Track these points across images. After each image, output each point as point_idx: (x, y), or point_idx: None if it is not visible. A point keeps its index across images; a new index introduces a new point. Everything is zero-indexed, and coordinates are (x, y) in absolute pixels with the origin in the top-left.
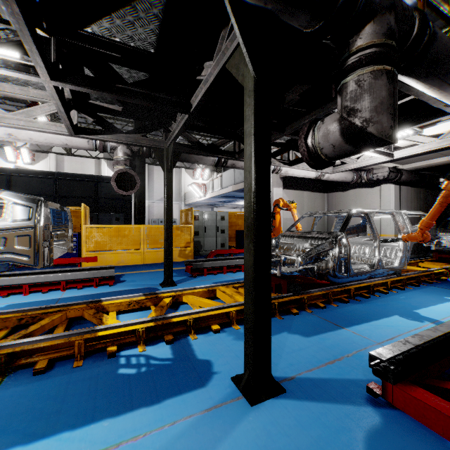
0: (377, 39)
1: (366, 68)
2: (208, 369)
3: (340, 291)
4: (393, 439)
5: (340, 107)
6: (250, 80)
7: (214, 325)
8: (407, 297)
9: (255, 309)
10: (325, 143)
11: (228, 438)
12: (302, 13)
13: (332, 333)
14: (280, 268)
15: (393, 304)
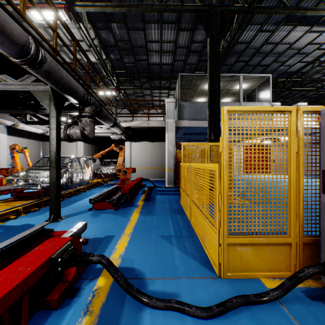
0: (91, 112)
1: (88, 118)
2: (29, 225)
3: (67, 193)
4: (96, 213)
5: (80, 126)
6: (54, 112)
7: (11, 216)
8: (92, 191)
9: (57, 191)
10: (74, 135)
11: (57, 227)
12: (74, 100)
13: (72, 205)
14: (40, 185)
15: (88, 194)
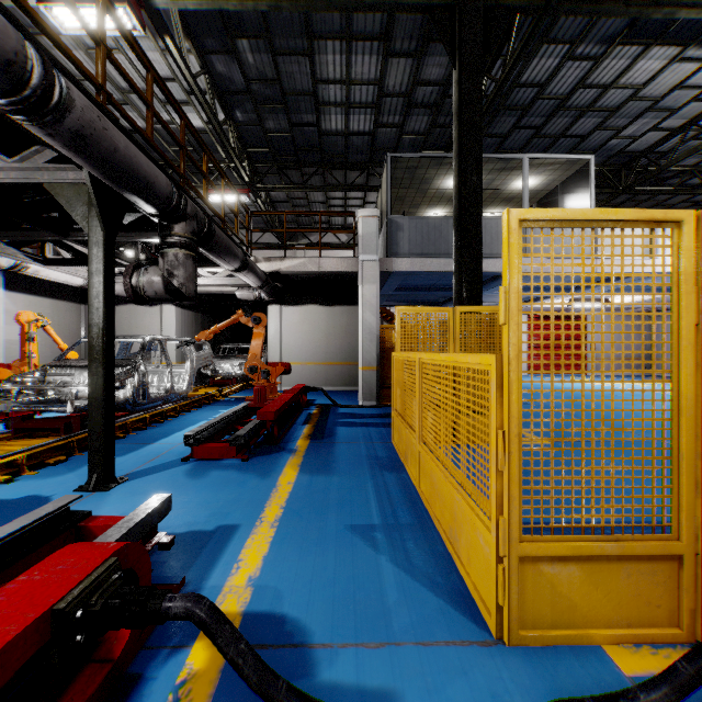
0: (188, 234)
1: (182, 250)
2: (39, 497)
3: (136, 421)
4: (199, 468)
5: (163, 267)
6: (100, 234)
7: (0, 477)
8: (194, 416)
9: (106, 419)
10: (149, 288)
11: (104, 504)
12: (146, 206)
13: (144, 448)
14: (72, 403)
15: (185, 422)
